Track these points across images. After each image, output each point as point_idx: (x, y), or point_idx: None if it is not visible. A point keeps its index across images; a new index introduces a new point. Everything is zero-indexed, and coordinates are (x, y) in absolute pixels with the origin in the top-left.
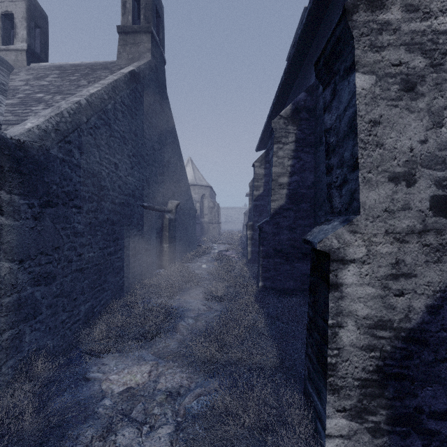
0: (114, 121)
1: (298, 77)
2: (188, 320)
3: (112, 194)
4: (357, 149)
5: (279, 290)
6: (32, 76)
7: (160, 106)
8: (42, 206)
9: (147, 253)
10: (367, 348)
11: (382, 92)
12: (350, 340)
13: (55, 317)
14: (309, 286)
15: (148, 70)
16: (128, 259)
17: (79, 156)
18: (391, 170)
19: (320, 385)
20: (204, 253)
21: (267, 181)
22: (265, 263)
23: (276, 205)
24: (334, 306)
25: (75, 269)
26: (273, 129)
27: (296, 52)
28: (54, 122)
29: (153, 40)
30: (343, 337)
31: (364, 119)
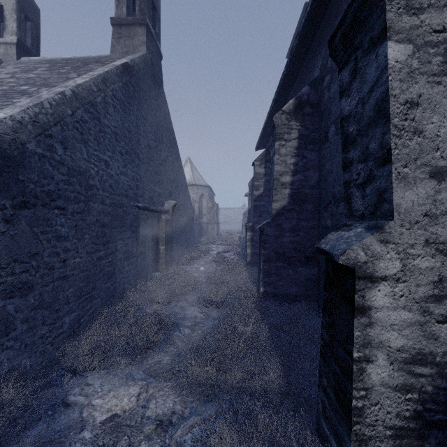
0: (104, 116)
1: (300, 71)
2: (184, 329)
3: (102, 194)
4: (389, 138)
5: (281, 296)
6: (20, 69)
7: (156, 102)
8: (16, 207)
9: (141, 256)
10: (403, 389)
11: (421, 65)
12: (380, 378)
13: (33, 332)
14: (323, 302)
15: (143, 63)
16: (121, 263)
17: (63, 152)
18: (433, 163)
19: (342, 431)
20: (202, 254)
21: (268, 181)
22: (267, 268)
23: (278, 206)
24: (361, 336)
25: (58, 277)
26: (275, 125)
27: (299, 44)
28: (31, 113)
29: (148, 33)
30: (372, 374)
31: (398, 99)
